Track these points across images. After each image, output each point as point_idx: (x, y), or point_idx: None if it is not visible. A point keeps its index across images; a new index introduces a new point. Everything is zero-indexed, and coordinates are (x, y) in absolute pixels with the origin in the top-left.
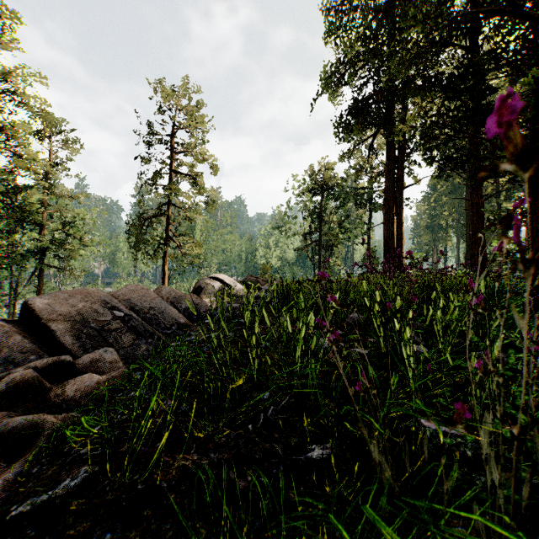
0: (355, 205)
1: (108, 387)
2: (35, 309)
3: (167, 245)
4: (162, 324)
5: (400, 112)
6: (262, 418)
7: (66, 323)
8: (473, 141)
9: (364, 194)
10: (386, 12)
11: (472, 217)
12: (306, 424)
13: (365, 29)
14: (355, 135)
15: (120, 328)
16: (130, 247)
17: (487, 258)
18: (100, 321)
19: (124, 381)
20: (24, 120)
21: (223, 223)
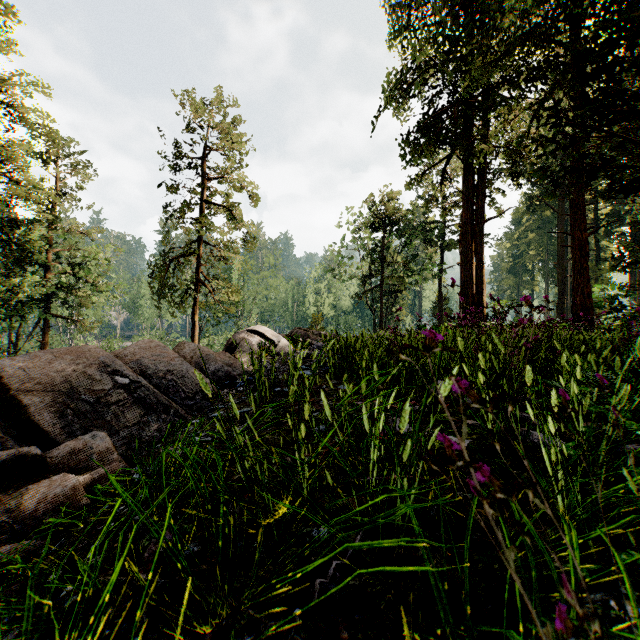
0: (424, 242)
1: (60, 520)
2: (4, 376)
3: (197, 291)
4: (182, 393)
5: (481, 128)
6: (317, 589)
7: (45, 395)
8: (575, 160)
9: (434, 230)
10: (464, 6)
11: (574, 256)
12: (410, 638)
13: (437, 27)
14: (426, 156)
15: (122, 399)
16: (153, 293)
17: (592, 307)
18: (96, 391)
19: (89, 507)
20: (24, 140)
21: (265, 265)
